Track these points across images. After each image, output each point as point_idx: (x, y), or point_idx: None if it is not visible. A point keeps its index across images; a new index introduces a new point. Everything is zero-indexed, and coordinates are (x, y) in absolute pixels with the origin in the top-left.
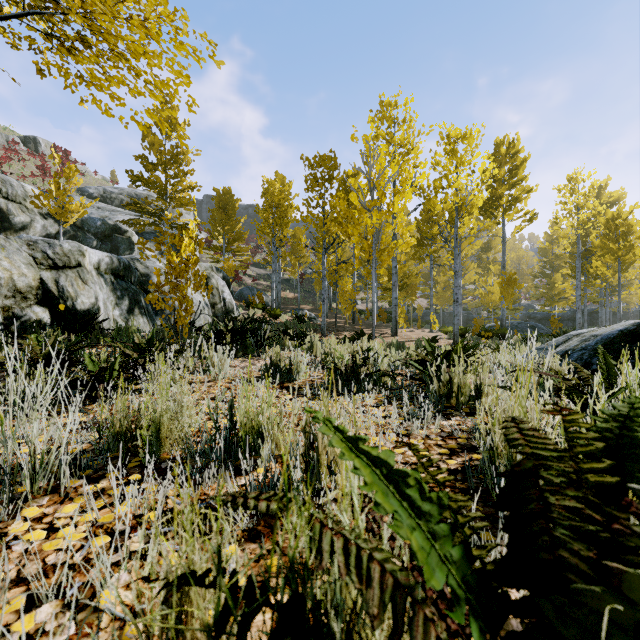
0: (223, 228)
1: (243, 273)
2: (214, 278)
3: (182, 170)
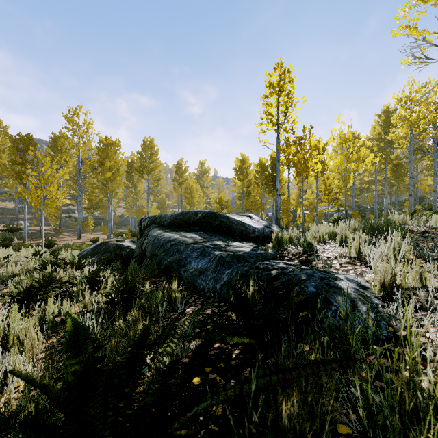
0: None
1: None
2: None
3: None
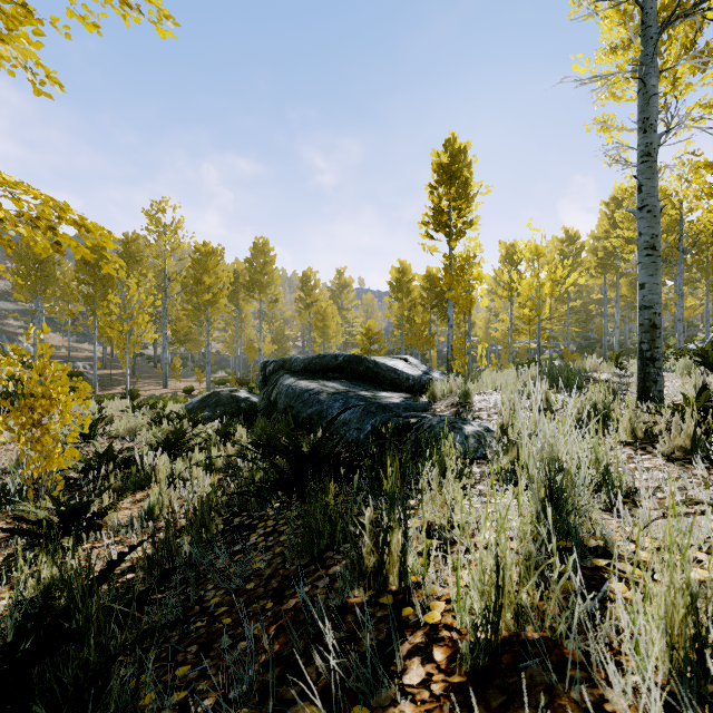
0: None
1: None
2: None
3: None
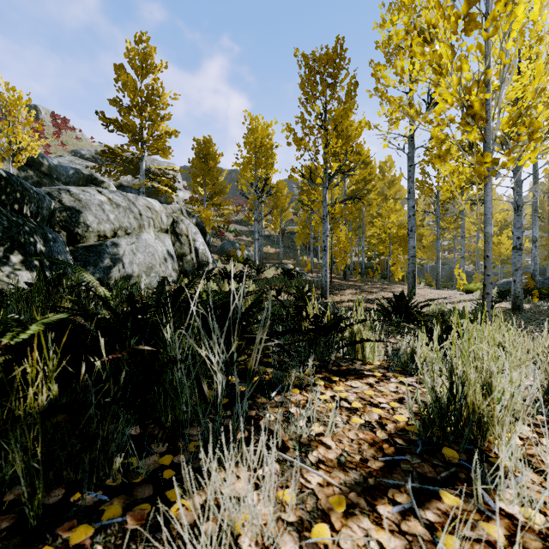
0: (203, 179)
1: (226, 229)
2: (183, 223)
3: (158, 113)
